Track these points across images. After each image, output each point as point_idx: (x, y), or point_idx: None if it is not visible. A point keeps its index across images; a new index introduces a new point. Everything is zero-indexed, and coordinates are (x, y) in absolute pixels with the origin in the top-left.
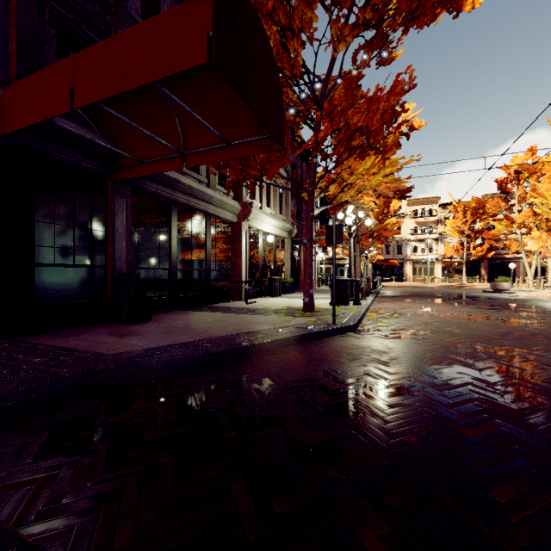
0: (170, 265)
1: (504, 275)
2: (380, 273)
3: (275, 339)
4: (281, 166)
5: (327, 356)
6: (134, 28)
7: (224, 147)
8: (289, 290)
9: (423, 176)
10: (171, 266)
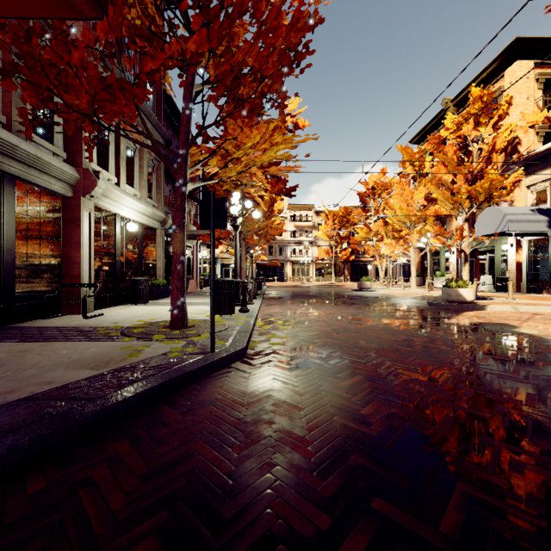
0: None
1: (361, 276)
2: (264, 273)
3: (79, 418)
4: (128, 100)
5: (193, 446)
6: None
7: None
8: (161, 294)
9: (310, 172)
10: None
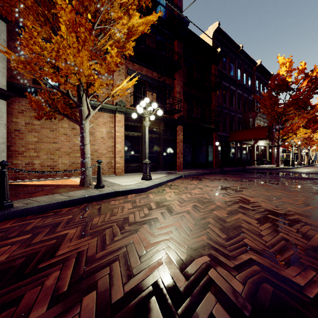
0: (241, 156)
1: None
2: None
3: (272, 168)
4: None
5: (281, 170)
6: (255, 131)
7: (261, 138)
8: (268, 163)
9: None
10: (241, 157)
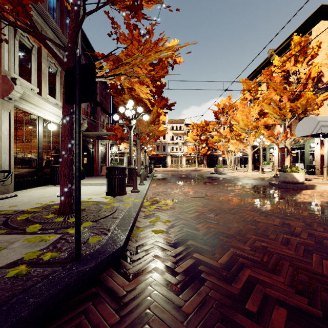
0: None
1: (214, 164)
2: (154, 162)
3: None
4: None
5: None
6: None
7: None
8: None
9: (185, 89)
10: None
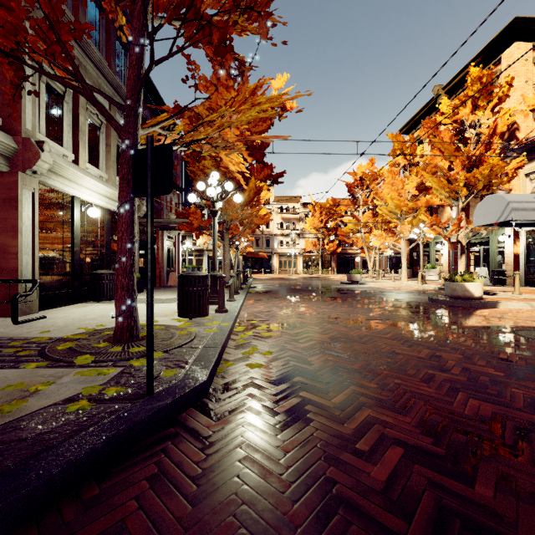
0: None
1: (348, 268)
2: (251, 265)
3: None
4: (28, 3)
5: None
6: None
7: None
8: None
9: (299, 153)
10: None
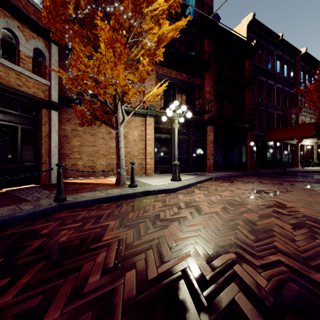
0: (281, 157)
1: None
2: None
3: None
4: None
5: None
6: (298, 129)
7: (306, 136)
8: (316, 165)
9: None
10: (281, 157)
